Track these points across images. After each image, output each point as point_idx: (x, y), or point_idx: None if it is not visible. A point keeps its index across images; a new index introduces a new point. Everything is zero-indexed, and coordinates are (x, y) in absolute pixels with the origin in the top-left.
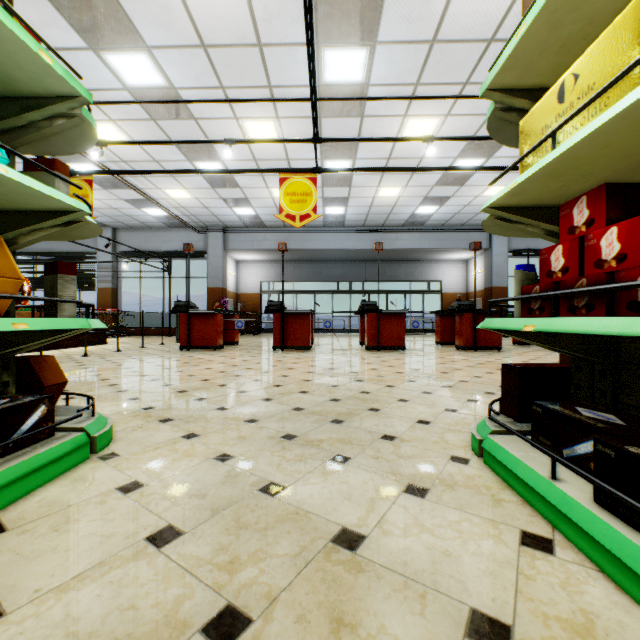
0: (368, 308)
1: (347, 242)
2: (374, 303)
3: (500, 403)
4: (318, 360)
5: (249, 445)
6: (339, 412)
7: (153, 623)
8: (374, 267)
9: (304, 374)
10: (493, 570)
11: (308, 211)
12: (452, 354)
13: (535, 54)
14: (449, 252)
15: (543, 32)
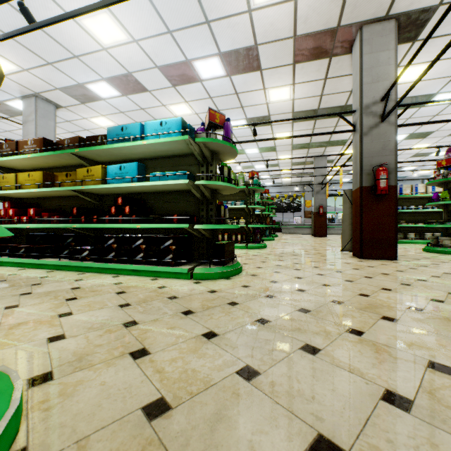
0: None
1: None
2: None
3: None
4: None
5: None
6: None
7: None
8: None
9: None
10: None
11: None
12: None
13: None
14: None
15: None
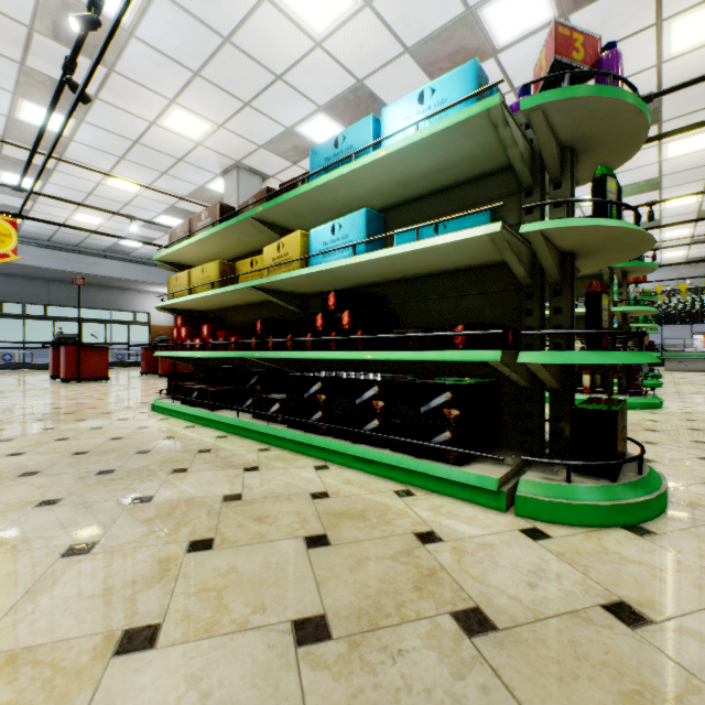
0: (67, 341)
1: (23, 256)
2: (74, 336)
3: (167, 391)
4: (9, 393)
5: (12, 425)
6: (67, 411)
7: (35, 443)
8: (63, 289)
9: (7, 401)
10: (149, 423)
11: (7, 251)
12: (155, 380)
13: (172, 258)
14: (158, 286)
15: (172, 256)
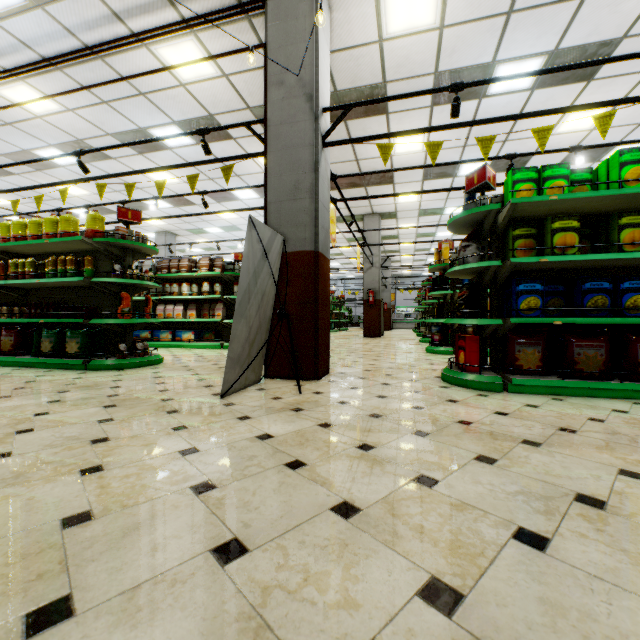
0: None
1: None
2: None
3: None
4: None
5: None
6: None
7: None
8: None
9: None
10: None
11: None
12: None
13: None
14: None
15: None
